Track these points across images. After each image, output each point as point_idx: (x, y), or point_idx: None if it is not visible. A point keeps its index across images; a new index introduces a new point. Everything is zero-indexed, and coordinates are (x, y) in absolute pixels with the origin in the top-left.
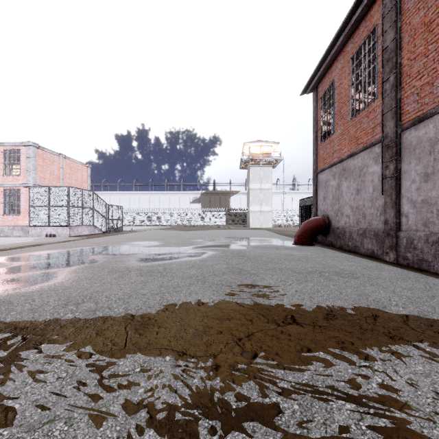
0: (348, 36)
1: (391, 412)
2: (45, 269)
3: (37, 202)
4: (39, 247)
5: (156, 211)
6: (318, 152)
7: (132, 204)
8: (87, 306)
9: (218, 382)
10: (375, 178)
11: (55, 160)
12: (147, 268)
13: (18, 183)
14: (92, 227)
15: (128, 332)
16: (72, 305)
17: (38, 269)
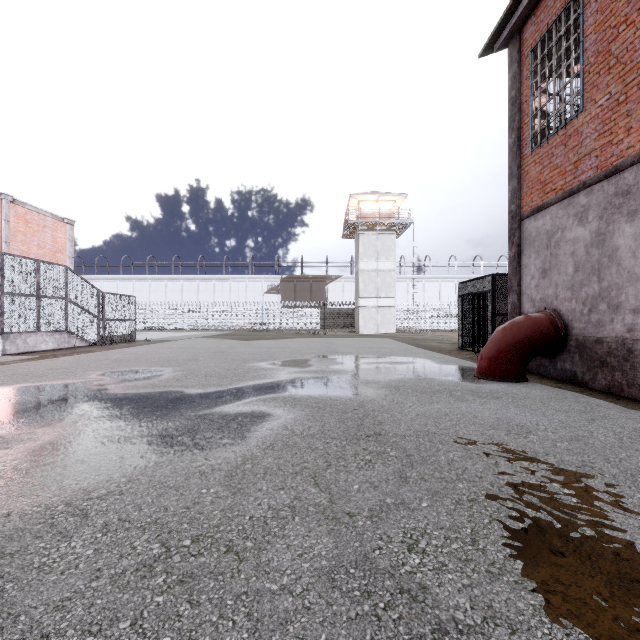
0: None
1: None
2: None
3: None
4: None
5: (209, 307)
6: (524, 172)
7: (170, 296)
8: None
9: None
10: None
11: None
12: None
13: None
14: (65, 334)
15: None
16: None
17: None
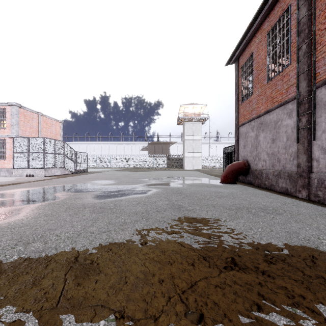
0: (265, 15)
1: None
2: (12, 206)
3: (19, 149)
4: (17, 185)
5: (114, 157)
6: (239, 110)
7: (96, 151)
8: (35, 246)
9: None
10: (289, 130)
11: (34, 117)
12: (100, 205)
13: (4, 135)
14: (63, 169)
15: (66, 281)
16: (21, 245)
17: (6, 206)
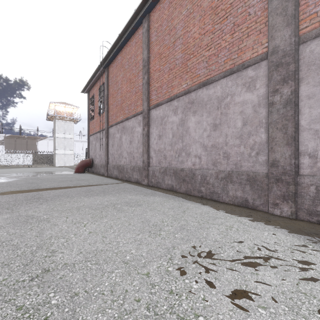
0: (97, 79)
1: (55, 192)
2: None
3: None
4: None
5: None
6: (89, 125)
7: None
8: None
9: (17, 195)
10: (104, 143)
11: None
12: None
13: None
14: None
15: None
16: None
17: None
